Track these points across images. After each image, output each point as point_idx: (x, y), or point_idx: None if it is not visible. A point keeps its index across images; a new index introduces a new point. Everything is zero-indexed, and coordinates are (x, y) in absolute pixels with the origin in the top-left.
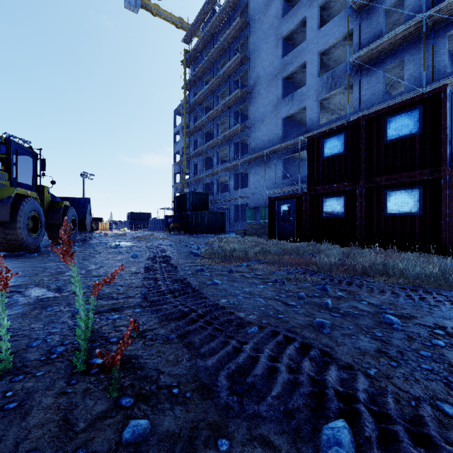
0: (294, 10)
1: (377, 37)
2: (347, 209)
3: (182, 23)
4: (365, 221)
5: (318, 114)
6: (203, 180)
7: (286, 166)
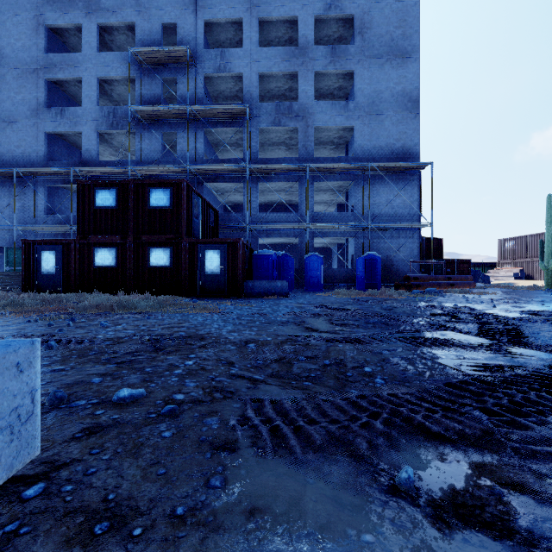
0: (64, 3)
1: (157, 100)
2: (118, 260)
3: None
4: (134, 272)
5: (97, 147)
6: None
7: (53, 197)
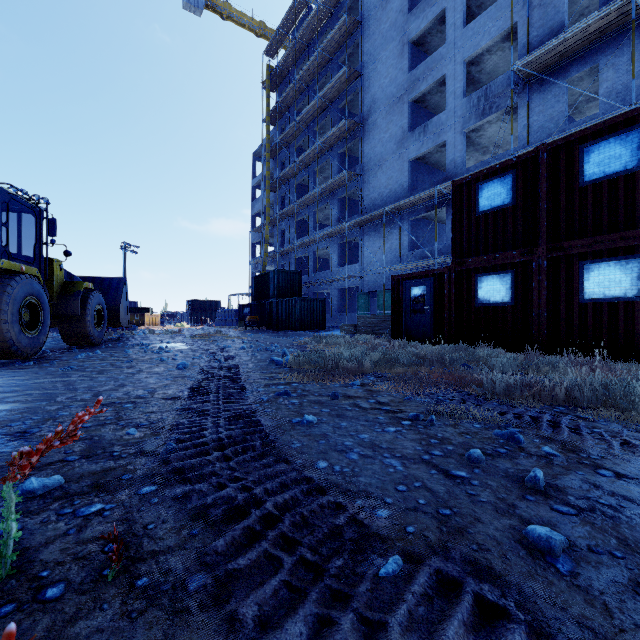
0: None
1: (556, 32)
2: (516, 292)
3: (265, 30)
4: (547, 312)
5: (463, 152)
6: (294, 254)
7: (415, 231)
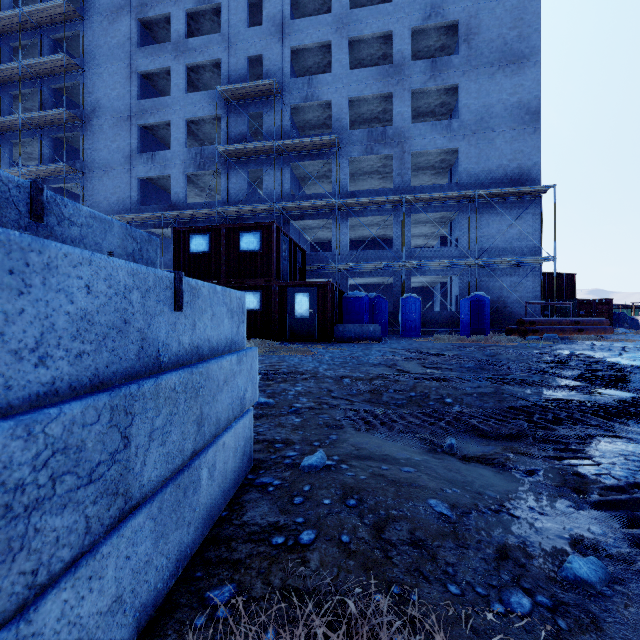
0: (155, 48)
1: (243, 137)
2: None
3: None
4: None
5: (185, 190)
6: None
7: None
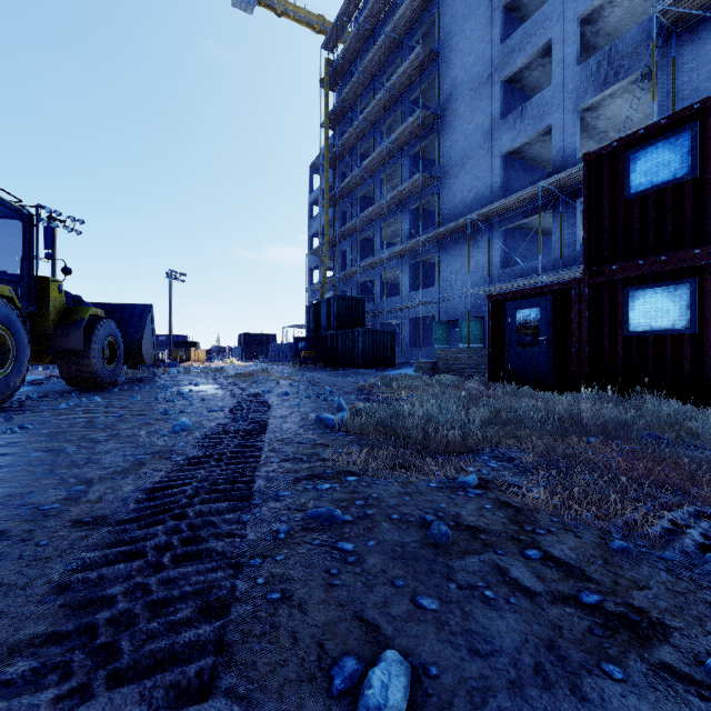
0: None
1: None
2: (699, 312)
3: (324, 24)
4: None
5: (576, 137)
6: (357, 278)
7: (508, 244)
